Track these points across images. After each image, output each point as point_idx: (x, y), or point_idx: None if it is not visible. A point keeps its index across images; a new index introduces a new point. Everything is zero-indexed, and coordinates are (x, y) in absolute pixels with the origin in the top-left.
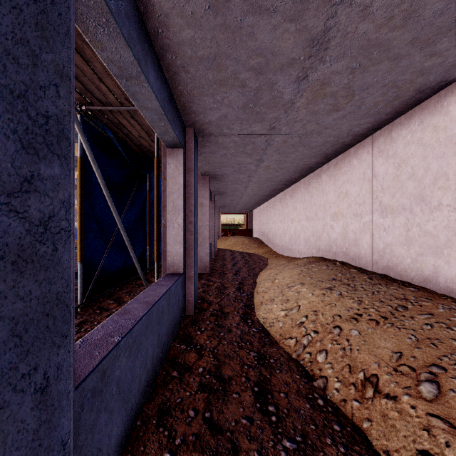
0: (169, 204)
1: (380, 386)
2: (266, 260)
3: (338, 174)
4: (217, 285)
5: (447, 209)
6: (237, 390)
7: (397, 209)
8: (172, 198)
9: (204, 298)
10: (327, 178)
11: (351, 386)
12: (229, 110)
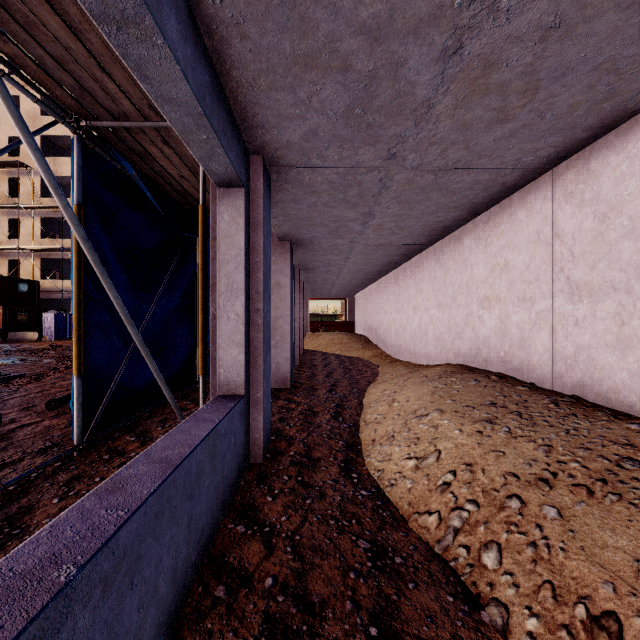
0: (221, 281)
1: None
2: (375, 368)
3: (491, 235)
4: (302, 409)
5: None
6: (337, 634)
7: (601, 288)
8: (225, 270)
9: (282, 431)
10: (472, 243)
11: (562, 632)
12: (320, 121)
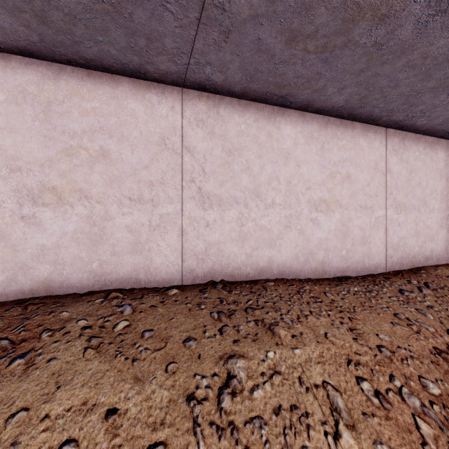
0: None
1: (441, 349)
2: None
3: (64, 103)
4: None
5: (279, 207)
6: None
7: (229, 201)
8: None
9: None
10: None
11: None
12: None
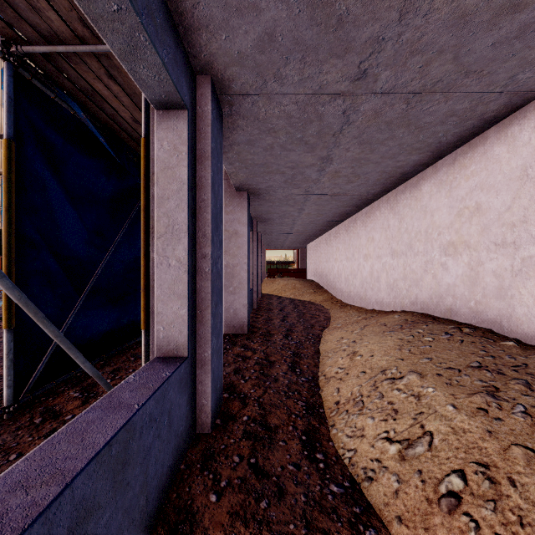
0: (159, 221)
1: None
2: (327, 312)
3: (457, 178)
4: (258, 357)
5: None
6: None
7: None
8: (165, 208)
9: (236, 386)
10: (433, 188)
11: None
12: (278, 15)
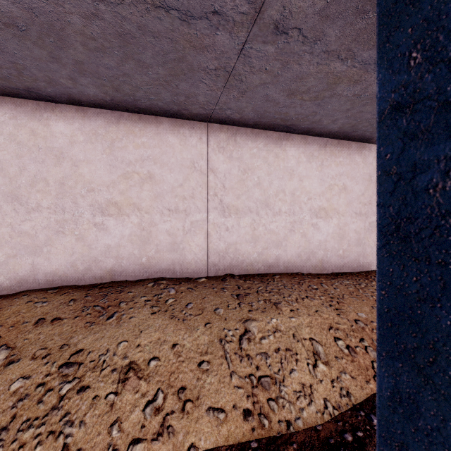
0: None
1: None
2: None
3: (123, 140)
4: None
5: (285, 214)
6: None
7: (244, 210)
8: None
9: None
10: (79, 134)
11: None
12: None
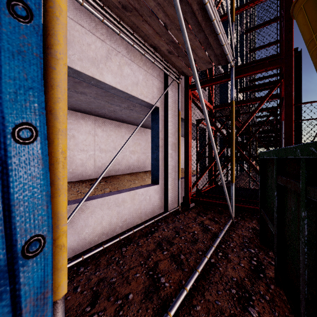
0: None
1: None
2: None
3: None
4: None
5: None
6: None
7: None
8: None
9: None
10: None
11: None
12: None
